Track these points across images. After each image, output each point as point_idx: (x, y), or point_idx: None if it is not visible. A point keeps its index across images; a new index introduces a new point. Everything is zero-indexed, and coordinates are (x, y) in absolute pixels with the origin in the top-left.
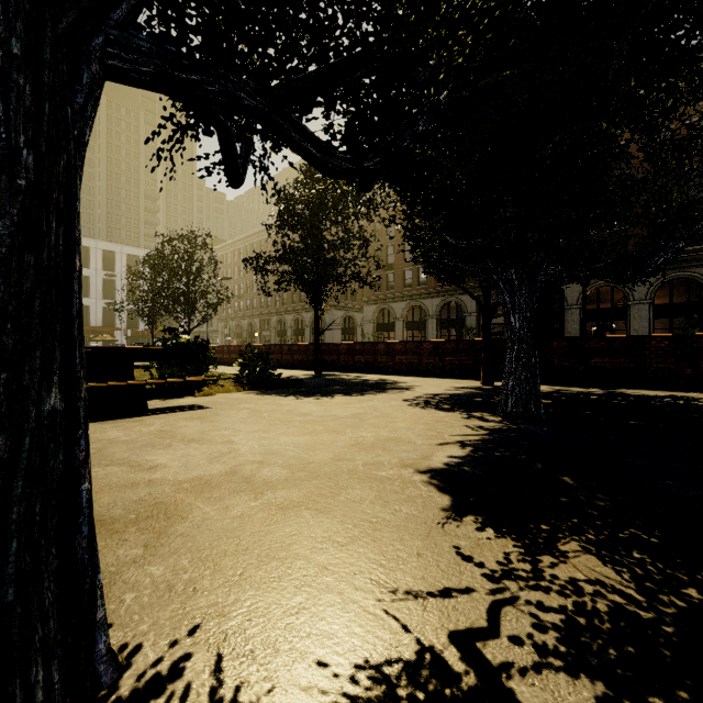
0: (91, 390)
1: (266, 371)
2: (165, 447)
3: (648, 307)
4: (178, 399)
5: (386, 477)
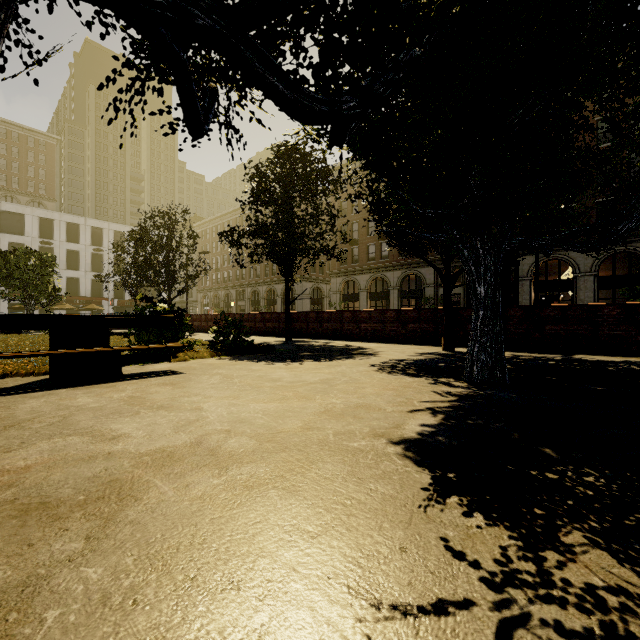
0: (65, 356)
1: (239, 338)
2: (132, 415)
3: (593, 278)
4: (154, 364)
5: (358, 448)
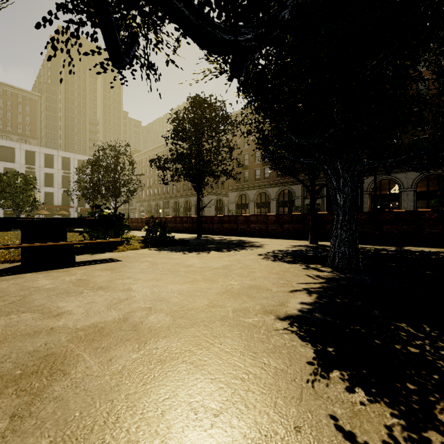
0: (32, 248)
1: (163, 235)
2: (77, 294)
3: (413, 193)
4: (101, 254)
5: (252, 324)
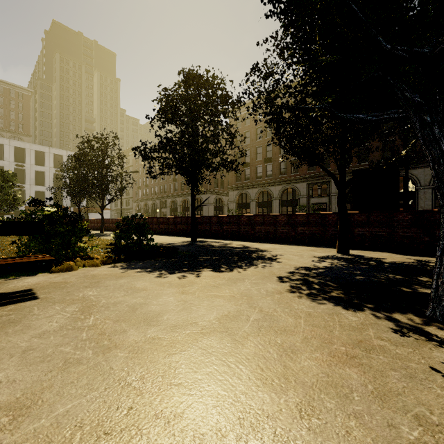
0: None
1: (140, 242)
2: None
3: (431, 190)
4: (26, 277)
5: None
